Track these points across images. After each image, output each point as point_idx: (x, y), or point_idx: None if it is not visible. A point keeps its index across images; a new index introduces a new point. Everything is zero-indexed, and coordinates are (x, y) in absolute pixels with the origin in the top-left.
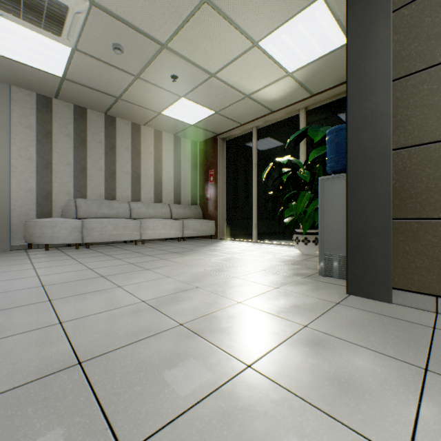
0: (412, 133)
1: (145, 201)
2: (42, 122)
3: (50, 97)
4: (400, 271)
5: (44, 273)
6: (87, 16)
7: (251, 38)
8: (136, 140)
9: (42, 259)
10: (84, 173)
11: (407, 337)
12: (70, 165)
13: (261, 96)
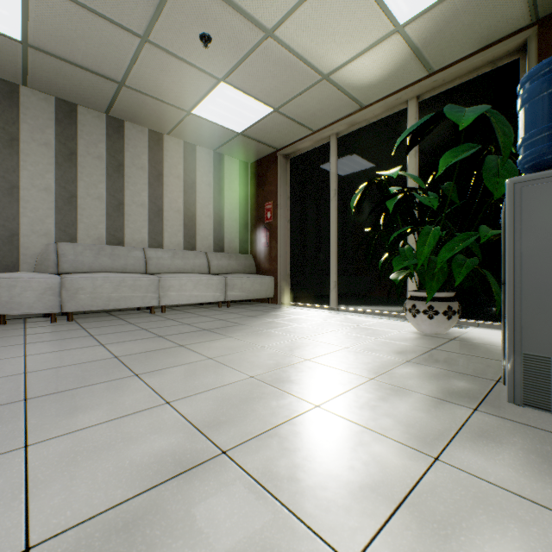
0: None
1: (170, 248)
2: (2, 122)
3: (16, 84)
4: None
5: None
6: None
7: None
8: (155, 157)
9: None
10: (73, 204)
11: None
12: (50, 191)
13: (347, 77)
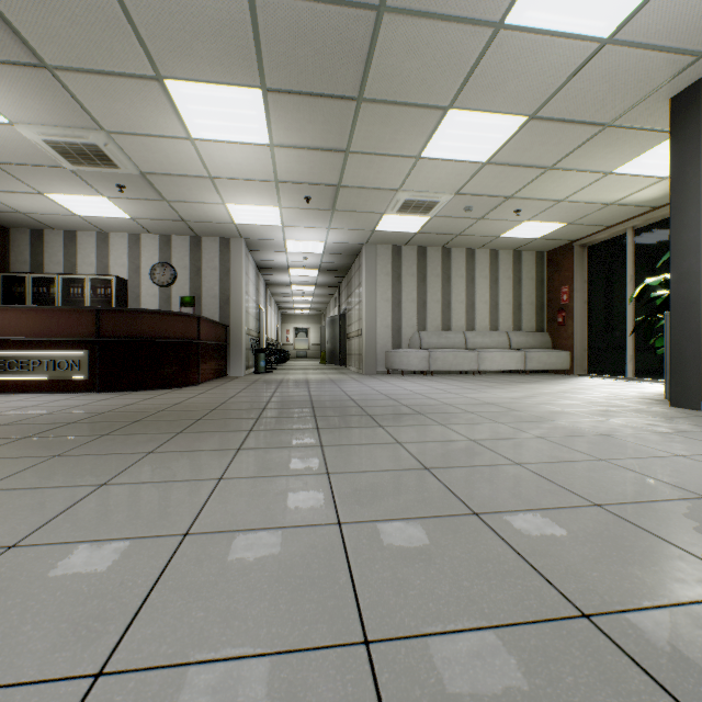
0: None
1: (480, 330)
2: (395, 268)
3: (400, 245)
4: None
5: (428, 385)
6: (450, 199)
7: (602, 171)
8: (470, 267)
9: (411, 380)
10: (424, 308)
11: (671, 415)
12: (414, 301)
13: (630, 200)
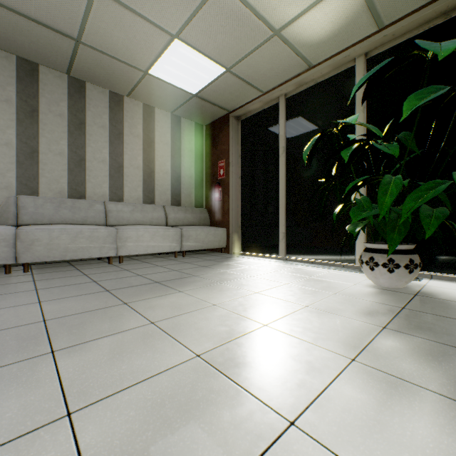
0: None
1: (130, 201)
2: None
3: None
4: None
5: None
6: None
7: None
8: (116, 117)
9: None
10: (34, 159)
11: None
12: (11, 146)
13: (298, 33)
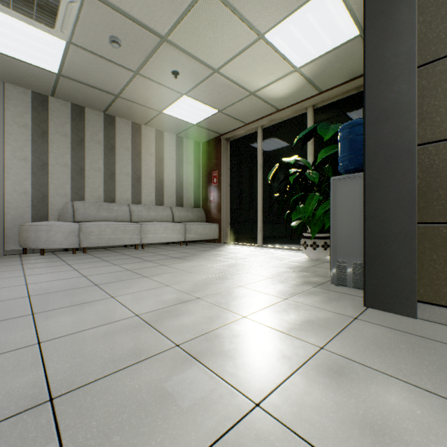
0: (441, 125)
1: (146, 204)
2: (38, 121)
3: (46, 95)
4: (426, 282)
5: (34, 281)
6: (82, 5)
7: (257, 29)
8: (136, 141)
9: (35, 265)
10: (82, 175)
11: (443, 363)
12: (67, 166)
13: (267, 94)
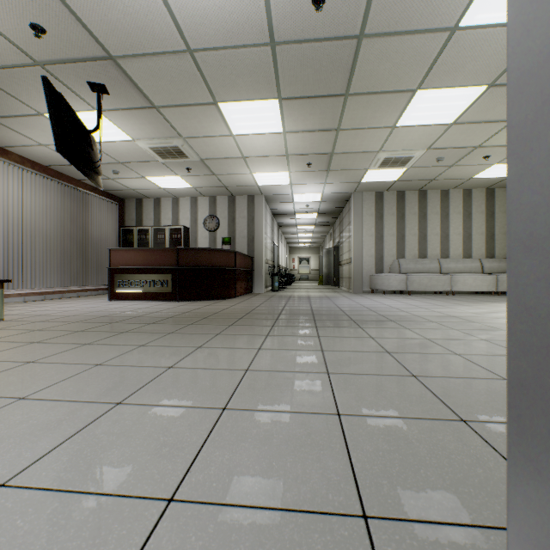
0: None
1: (453, 257)
2: (377, 209)
3: (382, 191)
4: None
5: (403, 302)
6: (423, 154)
7: None
8: (444, 205)
9: (390, 297)
10: (403, 240)
11: None
12: (394, 235)
13: None
